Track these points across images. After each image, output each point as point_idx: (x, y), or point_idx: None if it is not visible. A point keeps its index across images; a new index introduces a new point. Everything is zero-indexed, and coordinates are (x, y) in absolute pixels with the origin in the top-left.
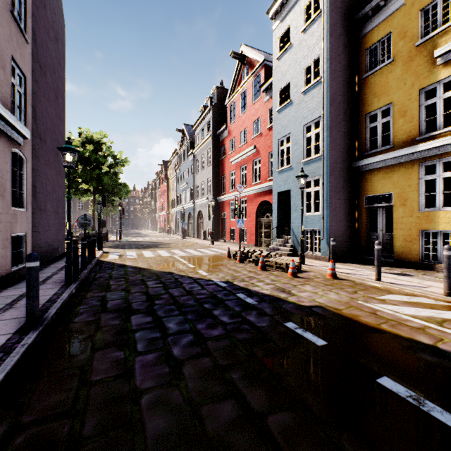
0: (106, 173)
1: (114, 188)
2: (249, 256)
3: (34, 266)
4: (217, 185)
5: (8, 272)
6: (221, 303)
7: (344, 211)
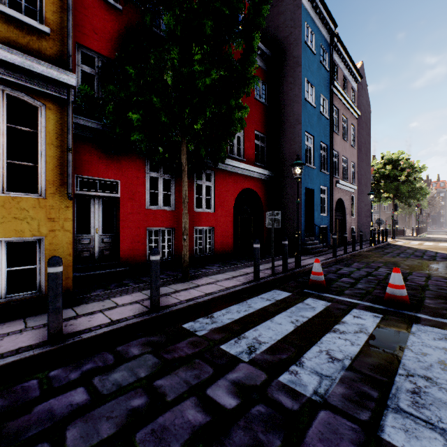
0: (402, 183)
1: (410, 193)
2: None
3: (361, 234)
4: None
5: (350, 240)
6: (433, 256)
7: None
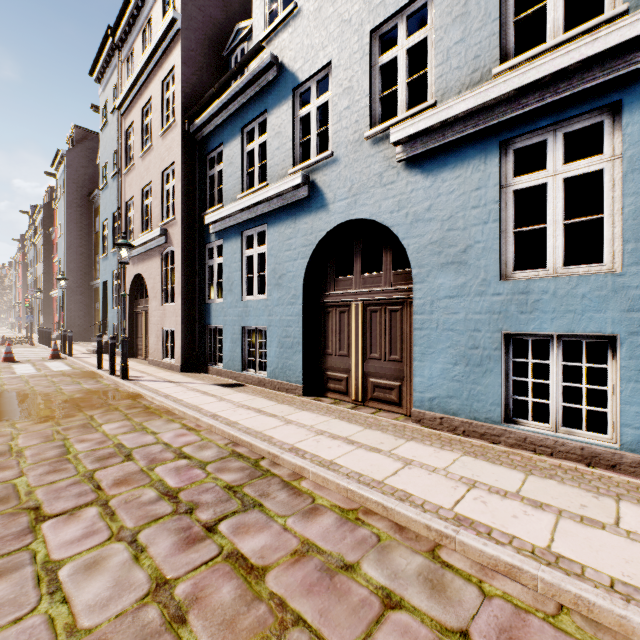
0: None
1: None
2: (7, 339)
3: None
4: (50, 281)
5: None
6: None
7: (82, 311)
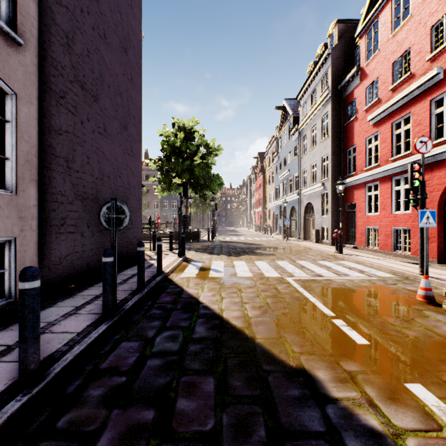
0: (197, 163)
1: (206, 180)
2: None
3: None
4: (338, 164)
5: None
6: None
7: None
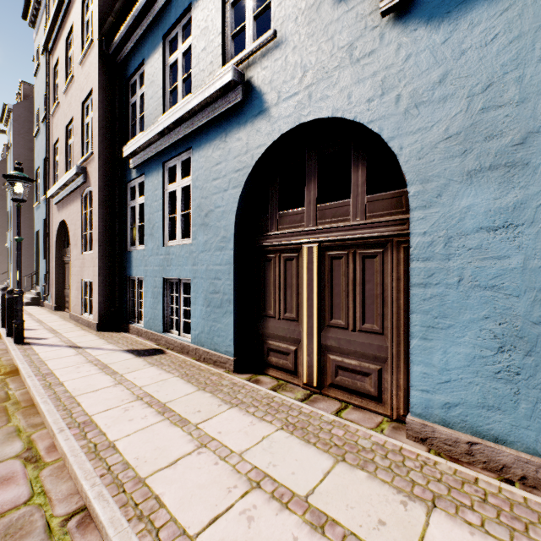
0: None
1: None
2: None
3: None
4: (5, 234)
5: None
6: None
7: (29, 262)
